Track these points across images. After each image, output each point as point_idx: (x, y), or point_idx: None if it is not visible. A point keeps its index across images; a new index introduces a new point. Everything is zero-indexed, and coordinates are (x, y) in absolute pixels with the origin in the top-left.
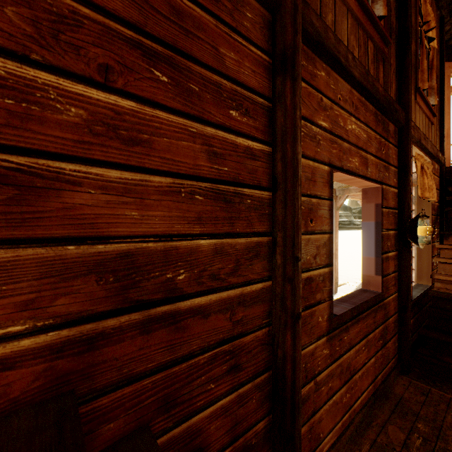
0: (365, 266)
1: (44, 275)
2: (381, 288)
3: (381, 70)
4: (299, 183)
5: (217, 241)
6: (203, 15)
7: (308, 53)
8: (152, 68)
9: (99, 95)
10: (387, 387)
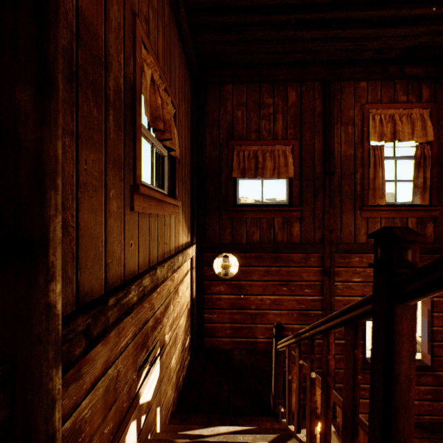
0: (422, 345)
1: (264, 329)
2: (430, 363)
3: (430, 226)
4: (333, 310)
5: (300, 326)
6: (296, 268)
7: (345, 255)
8: (282, 287)
9: (272, 297)
10: (438, 428)
